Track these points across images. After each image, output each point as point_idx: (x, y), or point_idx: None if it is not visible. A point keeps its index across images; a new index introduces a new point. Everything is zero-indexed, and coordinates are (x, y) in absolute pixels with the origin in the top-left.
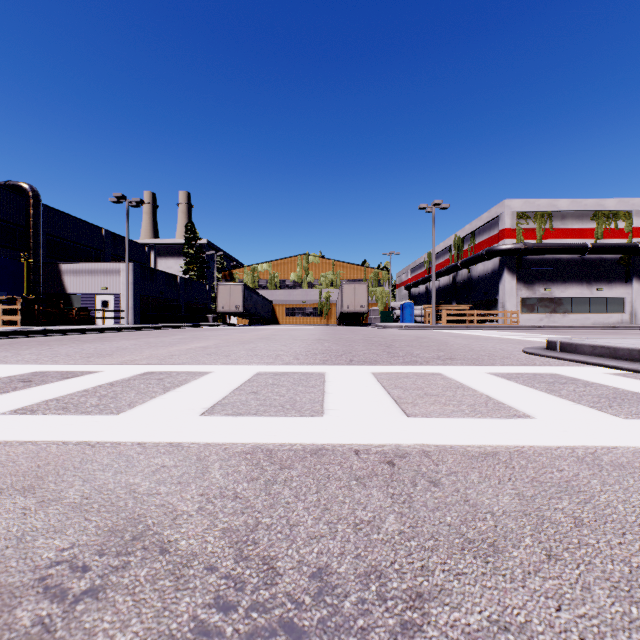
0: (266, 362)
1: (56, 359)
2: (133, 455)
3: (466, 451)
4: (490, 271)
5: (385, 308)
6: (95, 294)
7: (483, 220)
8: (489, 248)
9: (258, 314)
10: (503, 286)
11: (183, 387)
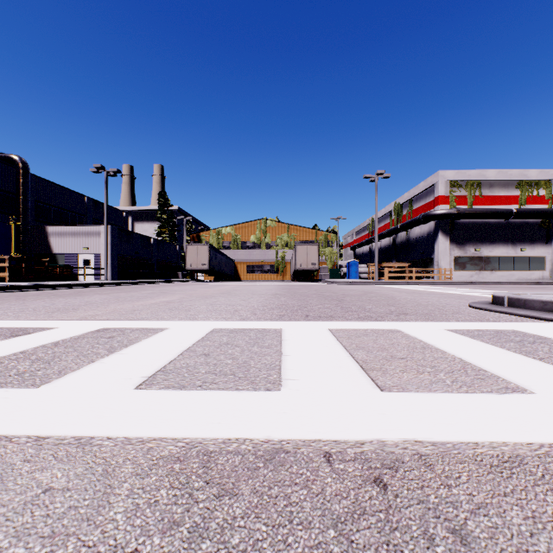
0: (224, 317)
1: (20, 314)
2: (15, 464)
3: (478, 455)
4: (426, 233)
5: (333, 266)
6: (77, 253)
7: (420, 188)
8: (425, 213)
9: (222, 271)
10: (438, 246)
11: (130, 347)
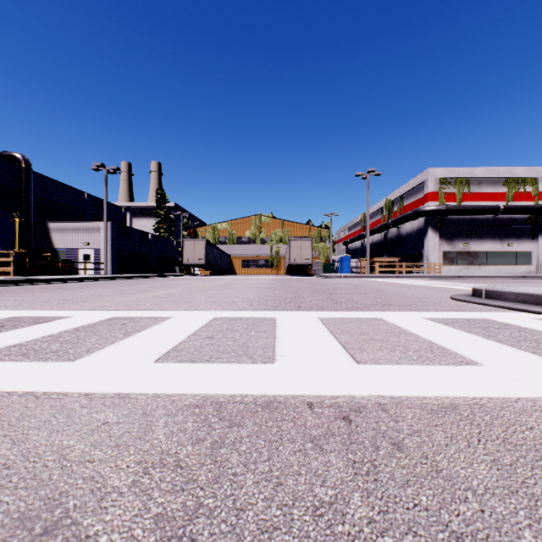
0: (222, 308)
1: (34, 305)
2: (76, 409)
3: (423, 404)
4: (416, 229)
5: (326, 261)
6: (78, 248)
7: (410, 185)
8: (416, 209)
9: (218, 266)
10: (428, 242)
11: (143, 332)
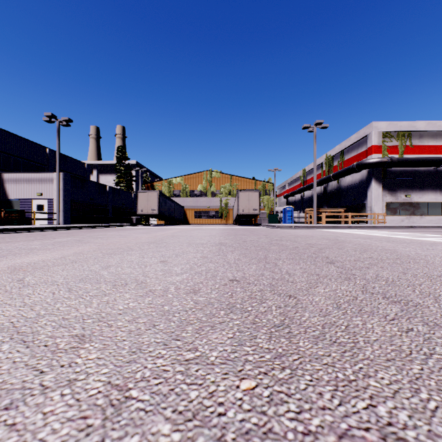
0: None
1: None
2: None
3: None
4: (358, 181)
5: (270, 212)
6: (32, 199)
7: (352, 140)
8: (359, 162)
9: (172, 216)
10: (371, 193)
11: None
